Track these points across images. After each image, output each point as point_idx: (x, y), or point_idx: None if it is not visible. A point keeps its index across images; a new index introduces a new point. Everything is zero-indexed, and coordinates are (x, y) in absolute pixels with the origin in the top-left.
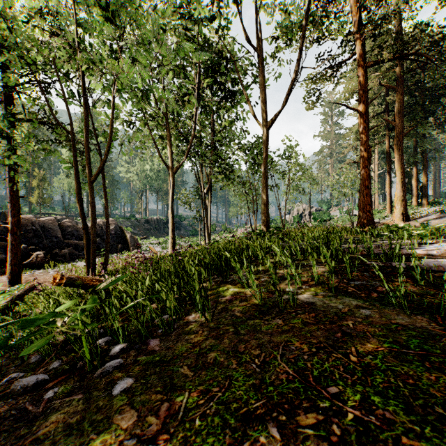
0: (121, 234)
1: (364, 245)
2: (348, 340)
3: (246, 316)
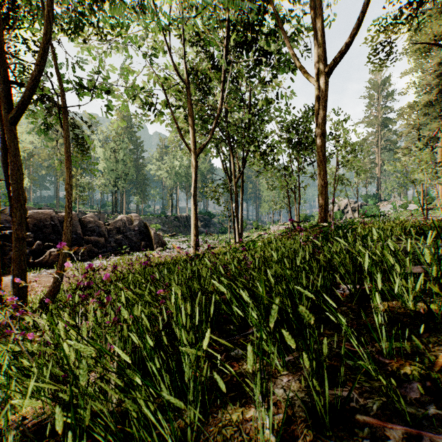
0: (145, 231)
1: None
2: None
3: None
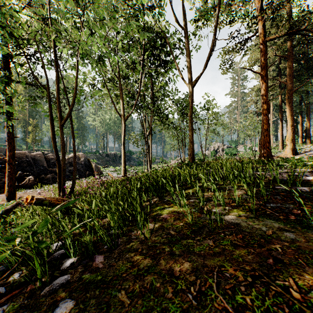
0: (88, 164)
1: (268, 173)
2: (282, 268)
3: (179, 235)
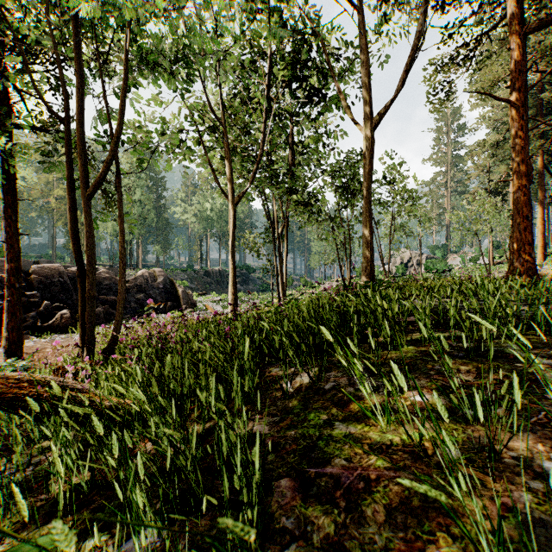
0: (172, 289)
1: None
2: None
3: None
